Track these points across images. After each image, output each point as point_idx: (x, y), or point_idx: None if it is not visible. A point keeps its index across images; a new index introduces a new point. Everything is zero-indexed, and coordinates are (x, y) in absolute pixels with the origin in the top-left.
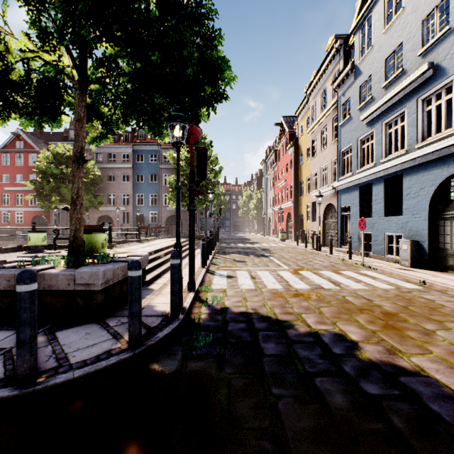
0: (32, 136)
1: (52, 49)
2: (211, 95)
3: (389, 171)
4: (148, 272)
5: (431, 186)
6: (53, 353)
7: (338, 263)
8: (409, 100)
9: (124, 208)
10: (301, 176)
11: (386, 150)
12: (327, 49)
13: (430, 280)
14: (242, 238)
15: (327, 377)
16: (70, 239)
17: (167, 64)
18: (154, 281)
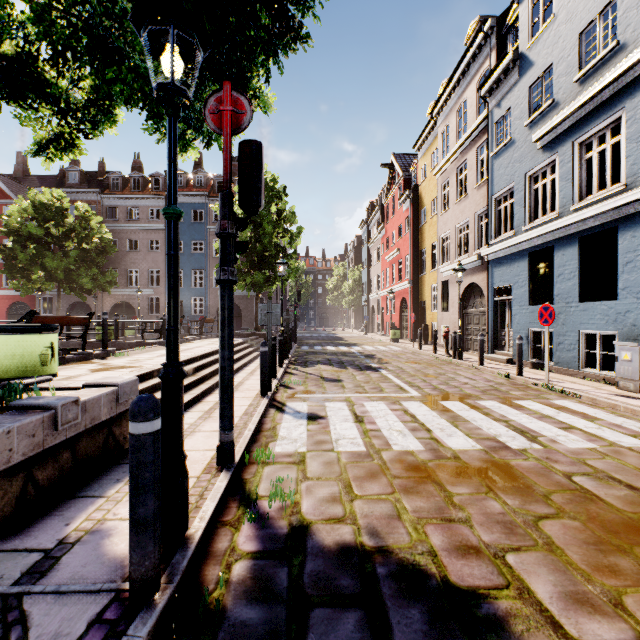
0: (8, 180)
1: None
2: (271, 28)
3: (590, 223)
4: None
5: None
6: None
7: (502, 383)
8: (632, 95)
9: (152, 292)
10: (422, 242)
11: (581, 188)
12: (466, 41)
13: None
14: (332, 337)
15: None
16: None
17: None
18: None
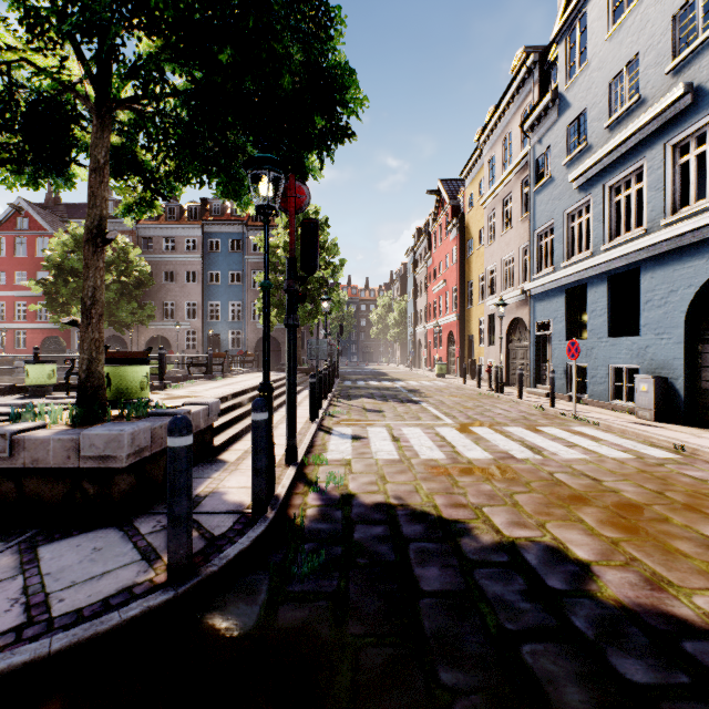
0: (42, 210)
1: (49, 47)
2: (324, 130)
3: (617, 263)
4: (220, 431)
5: (689, 288)
6: (23, 593)
7: (534, 414)
8: (651, 146)
9: (189, 325)
10: (469, 273)
11: (611, 229)
12: (512, 70)
13: (691, 444)
14: (376, 373)
15: (544, 643)
16: (80, 375)
17: (247, 71)
18: (229, 446)
